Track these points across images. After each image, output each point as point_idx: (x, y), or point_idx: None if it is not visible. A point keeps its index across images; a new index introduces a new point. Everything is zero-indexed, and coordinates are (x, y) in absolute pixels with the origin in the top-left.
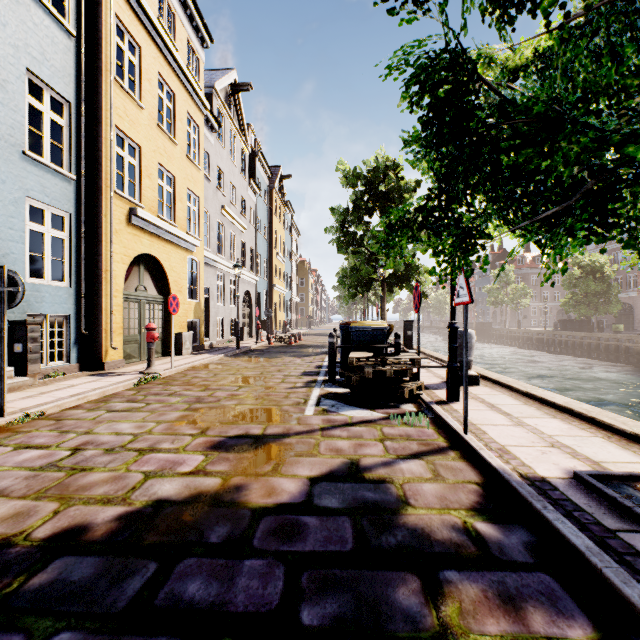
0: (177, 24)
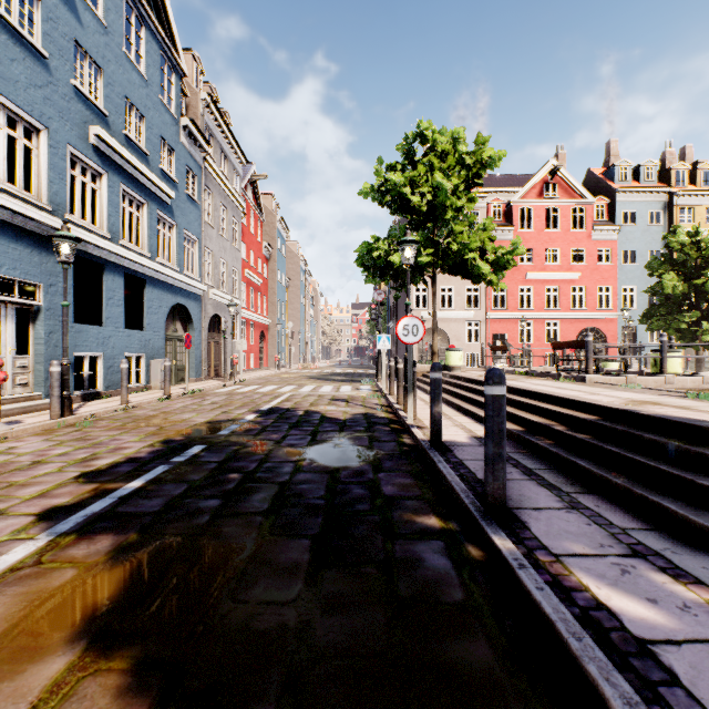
0: None
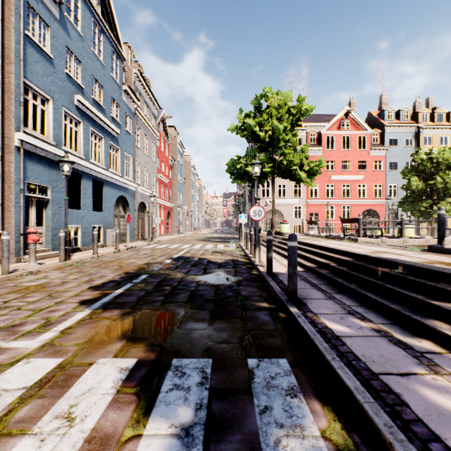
0: (449, 137)
